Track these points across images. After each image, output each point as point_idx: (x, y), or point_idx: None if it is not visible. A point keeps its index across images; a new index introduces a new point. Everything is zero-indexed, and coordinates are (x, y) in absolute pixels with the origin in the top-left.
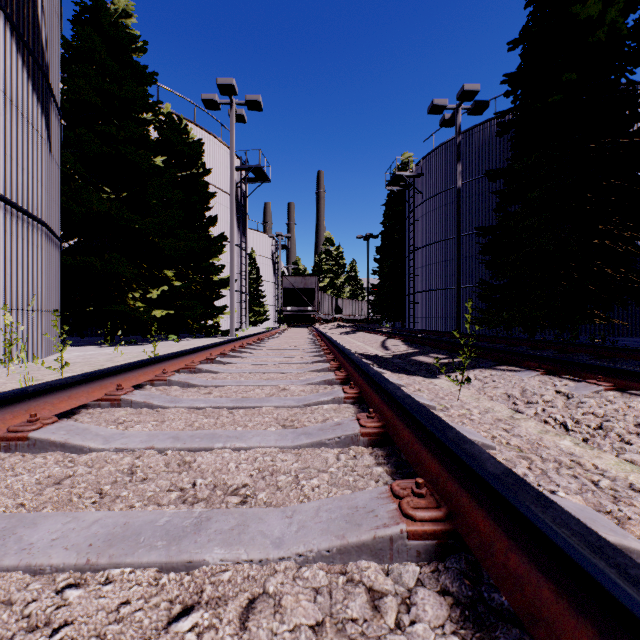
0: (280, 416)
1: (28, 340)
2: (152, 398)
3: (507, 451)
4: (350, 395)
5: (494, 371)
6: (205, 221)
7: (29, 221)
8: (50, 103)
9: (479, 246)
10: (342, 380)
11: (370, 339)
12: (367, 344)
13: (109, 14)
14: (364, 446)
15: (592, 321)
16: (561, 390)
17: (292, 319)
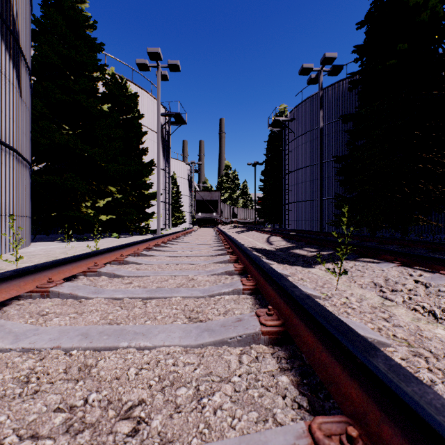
0: (187, 307)
1: (1, 237)
2: (78, 289)
3: (399, 346)
4: (248, 287)
5: (358, 262)
6: (139, 151)
7: (2, 148)
8: (20, 61)
9: (335, 170)
10: (240, 271)
11: (258, 236)
12: (256, 240)
13: (68, 0)
14: (265, 344)
15: (418, 223)
16: (419, 280)
17: (202, 222)
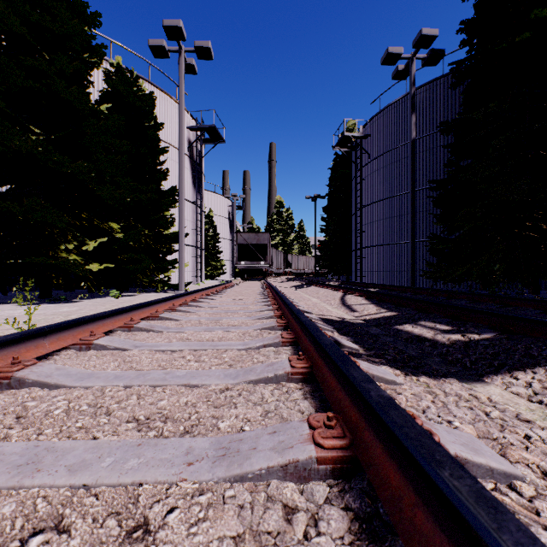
0: None
1: None
2: None
3: None
4: None
5: None
6: (155, 174)
7: None
8: None
9: (426, 202)
10: (336, 464)
11: (325, 295)
12: (324, 301)
13: None
14: None
15: None
16: None
17: (246, 273)
